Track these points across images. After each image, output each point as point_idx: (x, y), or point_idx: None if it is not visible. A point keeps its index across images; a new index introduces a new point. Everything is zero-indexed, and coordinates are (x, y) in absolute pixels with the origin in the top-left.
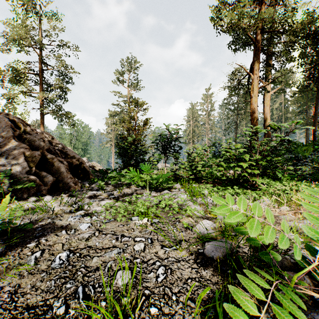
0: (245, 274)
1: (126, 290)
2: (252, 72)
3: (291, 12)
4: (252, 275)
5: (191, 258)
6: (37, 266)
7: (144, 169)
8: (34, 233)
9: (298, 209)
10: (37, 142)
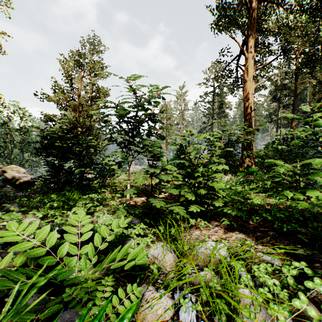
0: None
1: None
2: (246, 49)
3: None
4: None
5: None
6: None
7: None
8: None
9: None
10: None
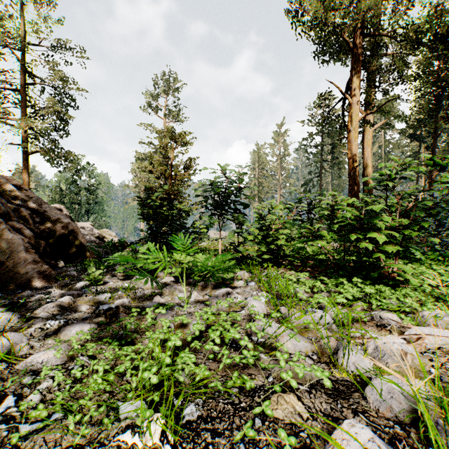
0: None
1: None
2: (351, 92)
3: (408, 4)
4: None
5: None
6: None
7: (178, 246)
8: None
9: None
10: None
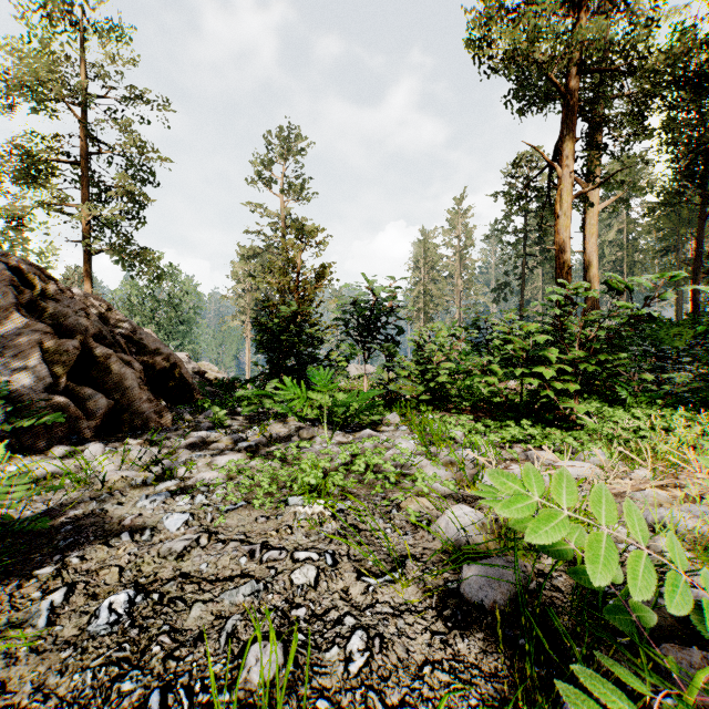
0: (566, 655)
1: (270, 698)
2: (560, 160)
3: (645, 28)
4: (597, 683)
5: (429, 606)
6: (54, 631)
7: (318, 381)
8: (55, 539)
9: (672, 475)
10: (71, 318)
